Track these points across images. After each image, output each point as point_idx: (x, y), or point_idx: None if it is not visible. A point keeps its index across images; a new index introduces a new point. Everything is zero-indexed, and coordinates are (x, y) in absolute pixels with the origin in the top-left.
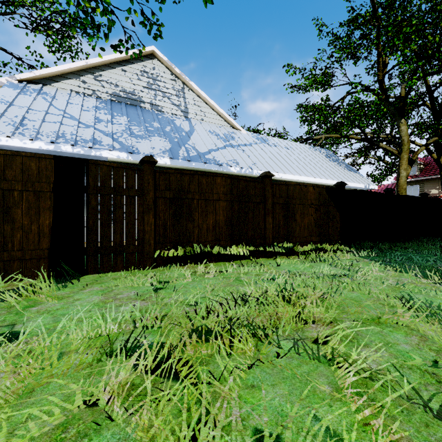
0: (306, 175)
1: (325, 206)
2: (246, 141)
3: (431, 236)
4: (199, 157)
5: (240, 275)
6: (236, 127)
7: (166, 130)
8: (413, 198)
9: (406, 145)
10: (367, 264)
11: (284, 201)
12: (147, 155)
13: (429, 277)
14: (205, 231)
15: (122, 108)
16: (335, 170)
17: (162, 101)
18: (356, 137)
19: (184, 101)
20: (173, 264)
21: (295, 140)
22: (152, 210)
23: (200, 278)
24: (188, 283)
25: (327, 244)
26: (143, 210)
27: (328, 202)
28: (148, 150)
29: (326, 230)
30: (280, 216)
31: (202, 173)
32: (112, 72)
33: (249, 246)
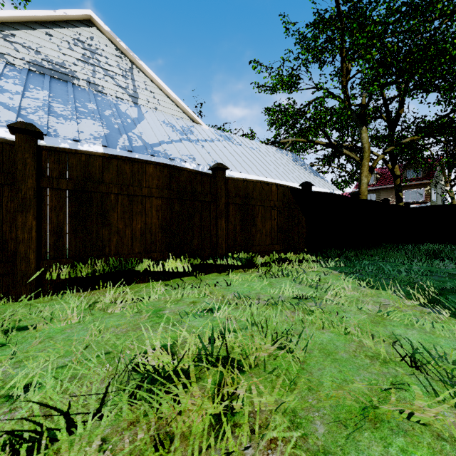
0: (272, 177)
1: (290, 209)
2: (207, 136)
3: (392, 242)
4: (146, 148)
5: (166, 305)
6: (197, 121)
7: (105, 113)
8: (376, 203)
9: (367, 152)
10: (337, 278)
11: (241, 201)
12: (69, 139)
13: (410, 296)
14: (129, 239)
15: (44, 81)
16: (302, 174)
17: (103, 80)
18: (322, 142)
19: (133, 84)
20: (73, 288)
21: (262, 142)
22: (33, 207)
23: (97, 315)
24: (66, 328)
25: (292, 253)
26: (15, 208)
27: (293, 205)
28: (72, 134)
29: (291, 237)
30: (236, 220)
31: (123, 156)
32: (30, 33)
33: (195, 258)
